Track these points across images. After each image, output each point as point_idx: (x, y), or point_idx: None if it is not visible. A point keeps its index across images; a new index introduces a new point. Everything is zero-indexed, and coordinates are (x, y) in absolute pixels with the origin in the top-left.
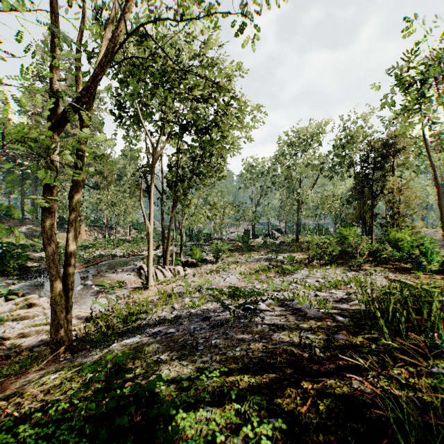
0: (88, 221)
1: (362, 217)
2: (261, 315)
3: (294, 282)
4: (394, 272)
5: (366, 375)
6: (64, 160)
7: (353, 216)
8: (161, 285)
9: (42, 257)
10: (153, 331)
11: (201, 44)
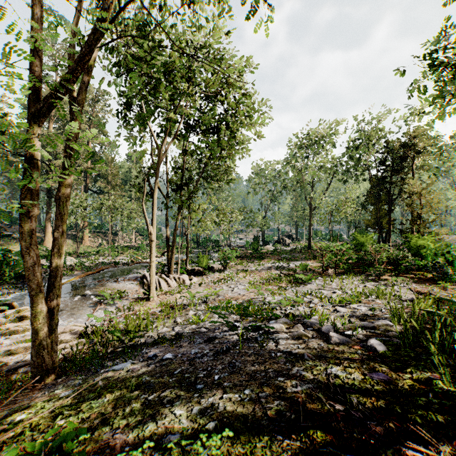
0: (91, 227)
1: (378, 223)
2: (275, 338)
3: (308, 294)
4: (417, 282)
5: (436, 452)
6: None
7: (369, 221)
8: (164, 295)
9: (42, 264)
10: (149, 353)
11: (207, 35)
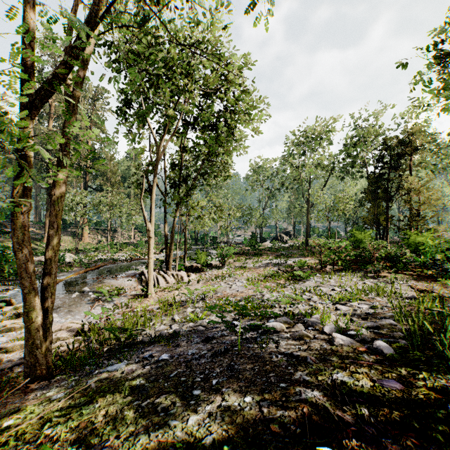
0: (90, 224)
1: (376, 220)
2: (275, 338)
3: (307, 291)
4: (416, 279)
5: None
6: None
7: (366, 218)
8: (162, 292)
9: (42, 261)
10: (145, 353)
11: (205, 30)
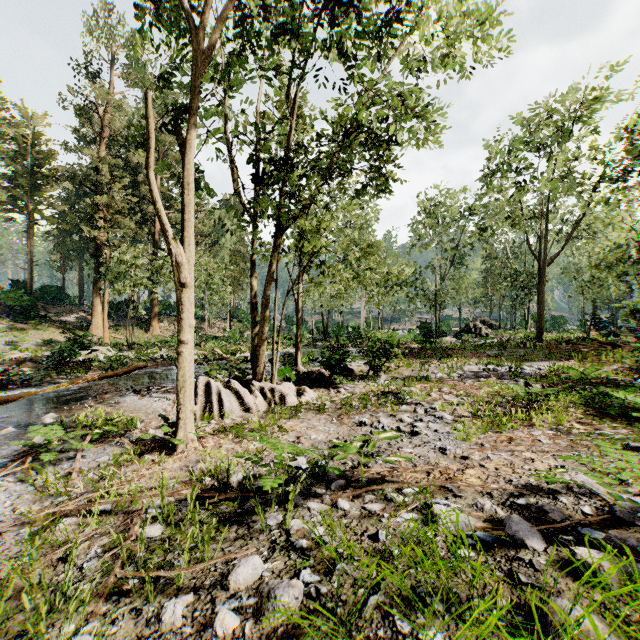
0: (147, 300)
1: None
2: None
3: None
4: None
5: None
6: (118, 202)
7: None
8: (222, 436)
9: (55, 358)
10: None
11: None
